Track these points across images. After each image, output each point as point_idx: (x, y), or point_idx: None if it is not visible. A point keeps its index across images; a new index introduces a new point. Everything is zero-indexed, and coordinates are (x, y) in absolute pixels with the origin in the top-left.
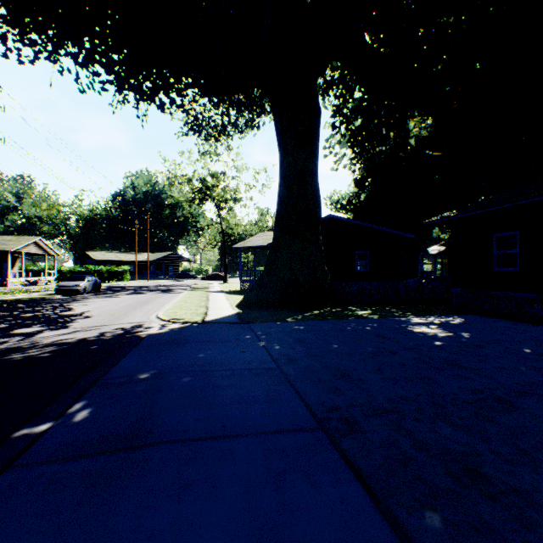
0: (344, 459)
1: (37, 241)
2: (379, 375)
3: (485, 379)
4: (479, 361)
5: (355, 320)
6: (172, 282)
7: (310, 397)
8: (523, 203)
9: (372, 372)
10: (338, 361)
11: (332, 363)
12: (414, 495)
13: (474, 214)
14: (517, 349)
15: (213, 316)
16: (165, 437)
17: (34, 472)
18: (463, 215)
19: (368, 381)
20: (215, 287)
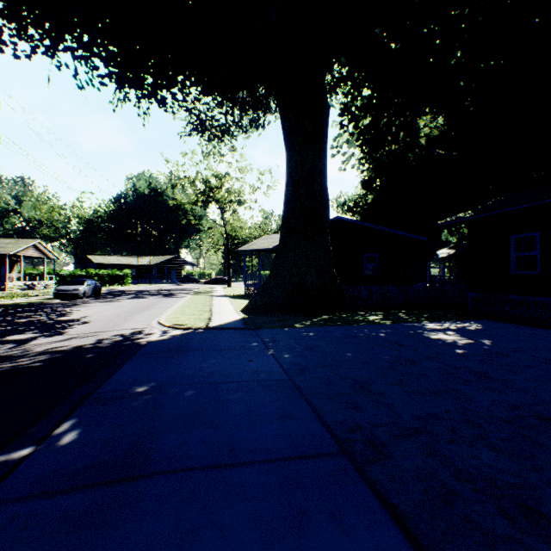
0: (375, 494)
1: (36, 244)
2: (401, 388)
3: (519, 393)
4: (508, 372)
5: (366, 326)
6: (175, 286)
7: (327, 414)
8: (545, 202)
9: (393, 384)
10: (355, 372)
11: (348, 374)
12: (467, 545)
13: (492, 214)
14: (545, 357)
15: (217, 321)
16: (164, 465)
17: (6, 512)
18: (480, 215)
19: (390, 395)
20: (218, 291)
